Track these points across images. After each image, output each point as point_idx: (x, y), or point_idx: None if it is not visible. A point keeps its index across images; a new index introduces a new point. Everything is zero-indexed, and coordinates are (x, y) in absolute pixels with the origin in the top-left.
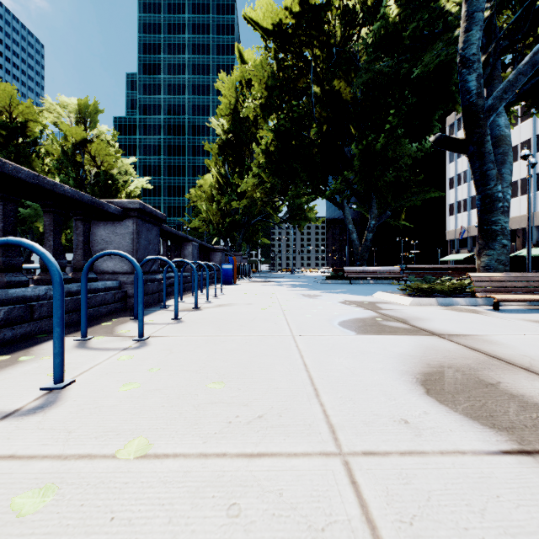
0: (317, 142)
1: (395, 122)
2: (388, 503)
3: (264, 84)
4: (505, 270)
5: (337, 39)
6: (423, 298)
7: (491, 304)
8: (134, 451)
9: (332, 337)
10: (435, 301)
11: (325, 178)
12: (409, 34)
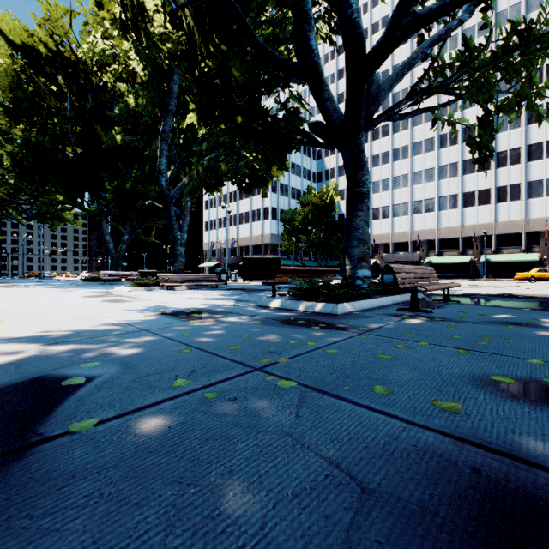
0: (74, 164)
1: (139, 171)
2: (80, 306)
3: (11, 91)
4: (182, 273)
5: (94, 83)
6: (138, 287)
7: (171, 289)
8: (20, 308)
9: (77, 299)
10: (144, 289)
11: (82, 194)
12: (143, 126)
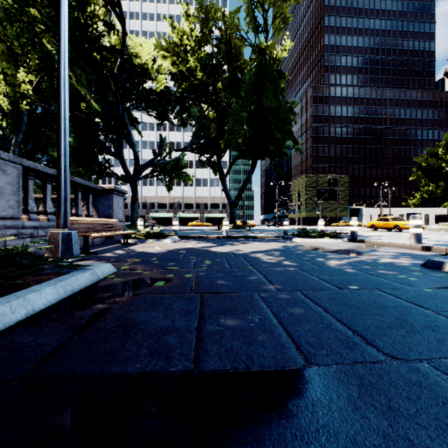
0: None
1: None
2: None
3: None
4: None
5: None
6: None
7: None
8: None
9: None
10: None
11: None
12: None
